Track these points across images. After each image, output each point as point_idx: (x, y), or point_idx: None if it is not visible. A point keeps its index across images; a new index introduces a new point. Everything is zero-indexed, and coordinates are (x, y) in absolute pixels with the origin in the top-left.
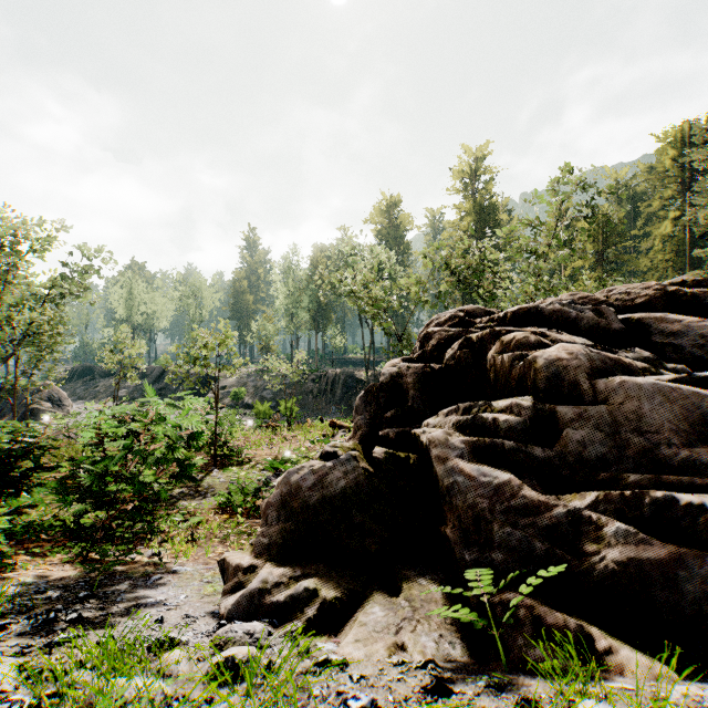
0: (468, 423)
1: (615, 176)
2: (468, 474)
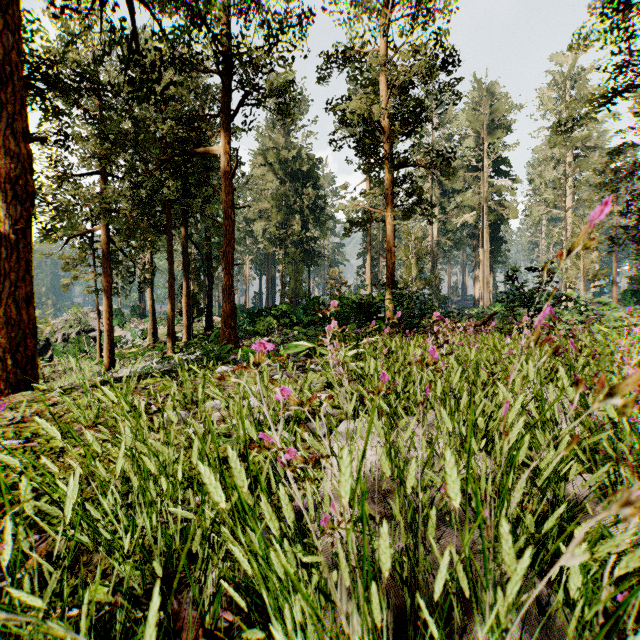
0: None
1: None
2: None
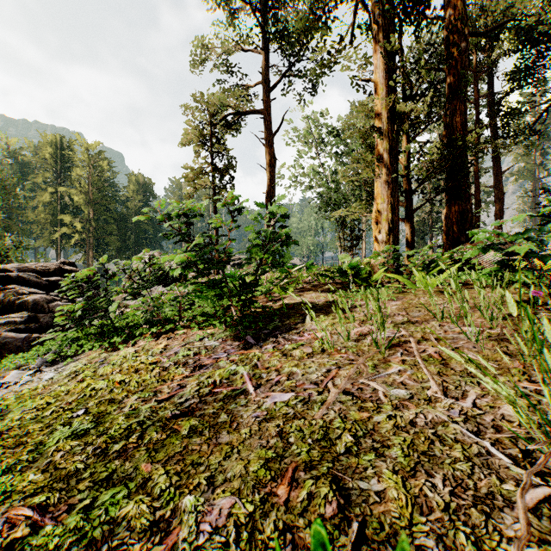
0: (4, 323)
1: (7, 141)
2: (12, 337)
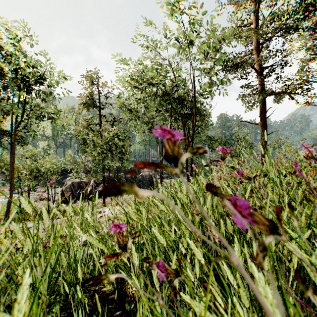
0: None
1: None
2: None
